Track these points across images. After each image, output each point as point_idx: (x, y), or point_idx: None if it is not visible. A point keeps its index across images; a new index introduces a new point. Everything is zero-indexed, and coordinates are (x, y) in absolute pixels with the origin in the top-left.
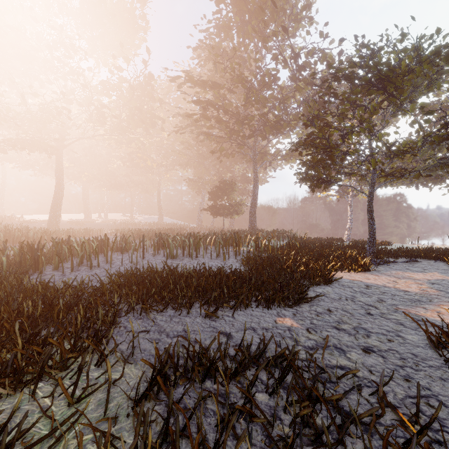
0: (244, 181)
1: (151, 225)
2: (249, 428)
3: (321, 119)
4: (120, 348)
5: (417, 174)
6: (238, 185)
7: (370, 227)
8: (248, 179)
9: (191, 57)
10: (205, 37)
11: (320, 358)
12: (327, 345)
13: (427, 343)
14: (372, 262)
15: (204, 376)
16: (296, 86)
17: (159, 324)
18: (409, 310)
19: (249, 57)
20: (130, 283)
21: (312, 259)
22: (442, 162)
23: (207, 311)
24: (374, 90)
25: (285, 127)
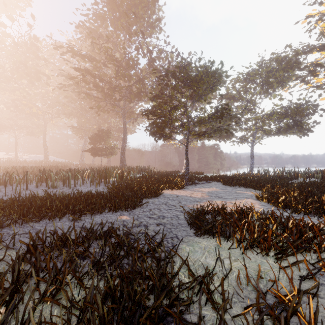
0: (118, 130)
1: (37, 163)
2: (84, 262)
3: (160, 97)
4: (3, 244)
5: (208, 135)
6: (113, 133)
7: (186, 164)
8: (121, 130)
9: (74, 30)
10: (85, 20)
11: (134, 231)
12: (140, 225)
13: (187, 218)
14: (187, 184)
15: (63, 246)
16: (151, 71)
17: (36, 228)
18: (189, 206)
19: (119, 43)
20: (12, 206)
21: (152, 183)
22: (218, 129)
23: (72, 216)
24: (187, 85)
25: (144, 97)
